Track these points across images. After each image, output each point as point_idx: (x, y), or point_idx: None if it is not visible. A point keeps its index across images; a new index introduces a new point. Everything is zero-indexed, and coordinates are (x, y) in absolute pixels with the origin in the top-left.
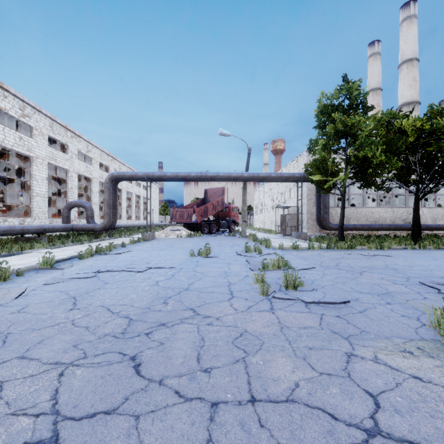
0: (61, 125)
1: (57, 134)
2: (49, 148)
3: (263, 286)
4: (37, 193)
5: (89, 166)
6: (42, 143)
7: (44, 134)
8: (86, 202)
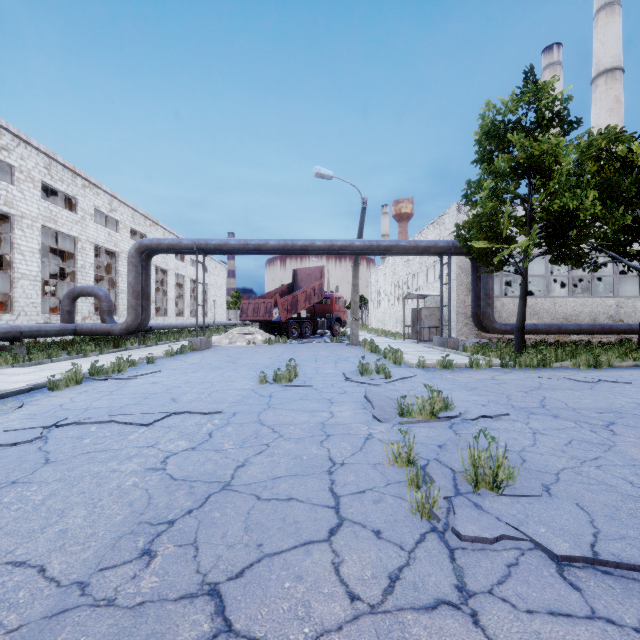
0: (65, 166)
1: (58, 181)
2: (44, 202)
3: (422, 492)
4: (22, 274)
5: (113, 234)
6: (32, 195)
7: (36, 180)
8: (99, 289)
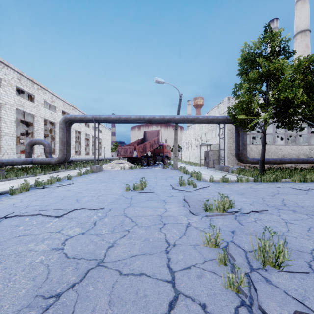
0: (28, 79)
1: (24, 86)
2: (17, 96)
3: (232, 273)
4: (5, 133)
5: (53, 113)
6: (11, 93)
7: (13, 85)
8: (45, 140)
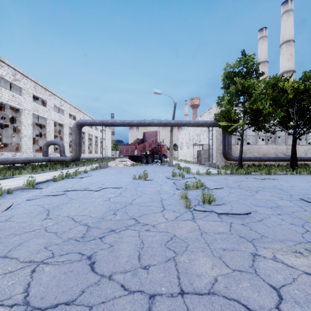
0: (42, 86)
1: (39, 93)
2: (33, 103)
3: (187, 202)
4: (24, 135)
5: (61, 116)
6: (28, 100)
7: (30, 93)
8: (59, 141)
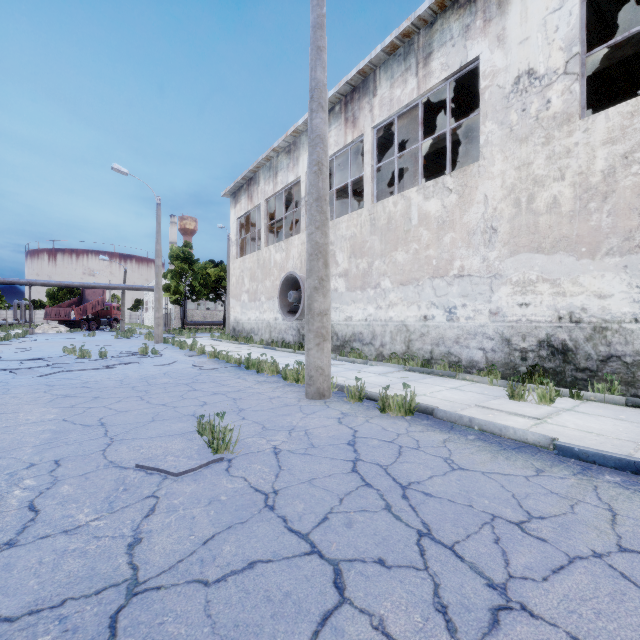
0: None
1: None
2: None
3: (116, 337)
4: None
5: None
6: None
7: None
8: None
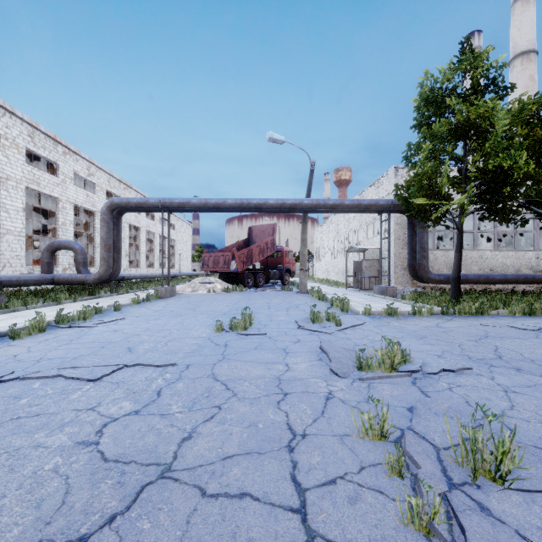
0: (47, 135)
1: (40, 148)
2: (28, 166)
3: (417, 497)
4: (7, 230)
5: (91, 195)
6: (16, 159)
7: (20, 147)
8: (75, 243)
